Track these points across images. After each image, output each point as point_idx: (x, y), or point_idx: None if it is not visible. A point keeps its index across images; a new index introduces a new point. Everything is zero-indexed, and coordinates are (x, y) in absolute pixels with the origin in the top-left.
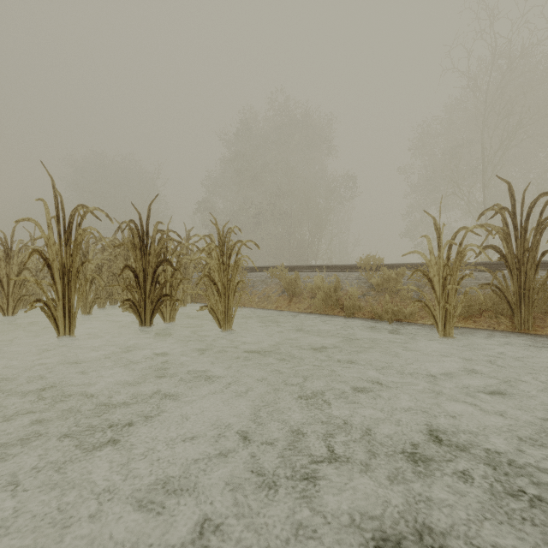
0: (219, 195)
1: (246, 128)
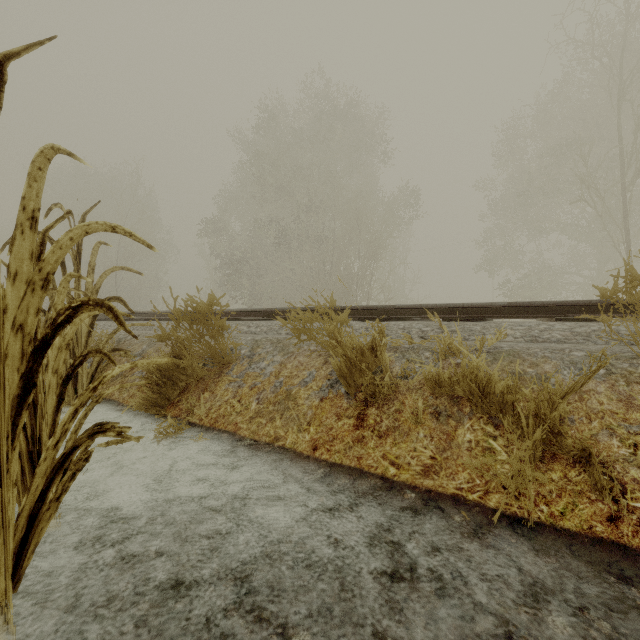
0: (236, 216)
1: (269, 117)
